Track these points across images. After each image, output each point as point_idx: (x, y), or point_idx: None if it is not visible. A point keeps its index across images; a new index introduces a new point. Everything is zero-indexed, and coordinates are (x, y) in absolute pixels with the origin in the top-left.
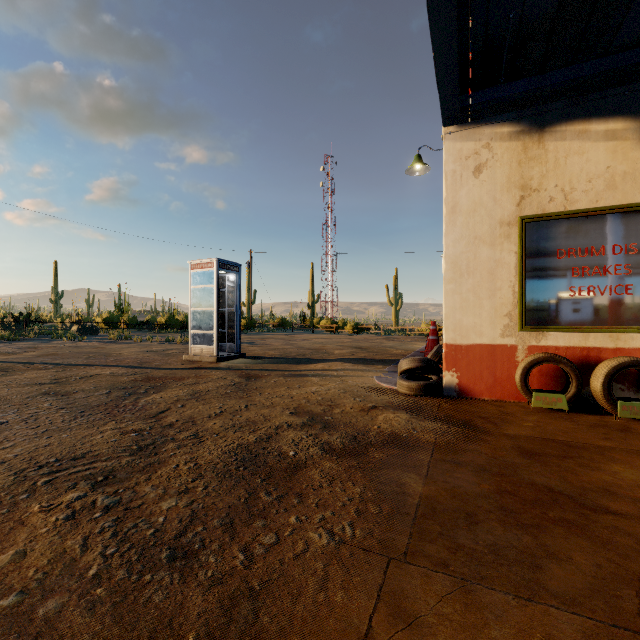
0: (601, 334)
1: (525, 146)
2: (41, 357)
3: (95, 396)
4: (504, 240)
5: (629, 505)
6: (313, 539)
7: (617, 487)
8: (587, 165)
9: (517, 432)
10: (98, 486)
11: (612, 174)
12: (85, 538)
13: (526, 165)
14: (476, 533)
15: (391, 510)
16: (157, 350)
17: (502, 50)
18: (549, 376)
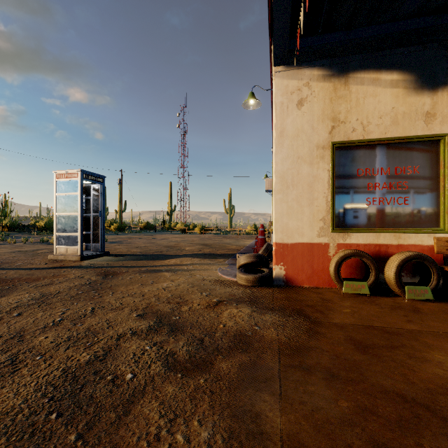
0: (388, 234)
1: (335, 87)
2: None
3: None
4: (320, 160)
5: None
6: None
7: None
8: (379, 105)
9: (342, 320)
10: None
11: (396, 113)
12: None
13: (336, 102)
14: None
15: None
16: (27, 250)
17: None
18: (352, 267)
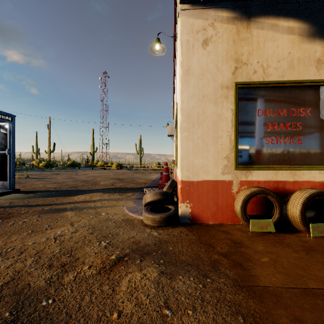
0: (285, 171)
1: (238, 29)
2: None
3: None
4: (224, 99)
5: None
6: None
7: None
8: (277, 49)
9: (270, 280)
10: None
11: (292, 58)
12: None
13: (239, 44)
14: None
15: None
16: None
17: None
18: (254, 203)
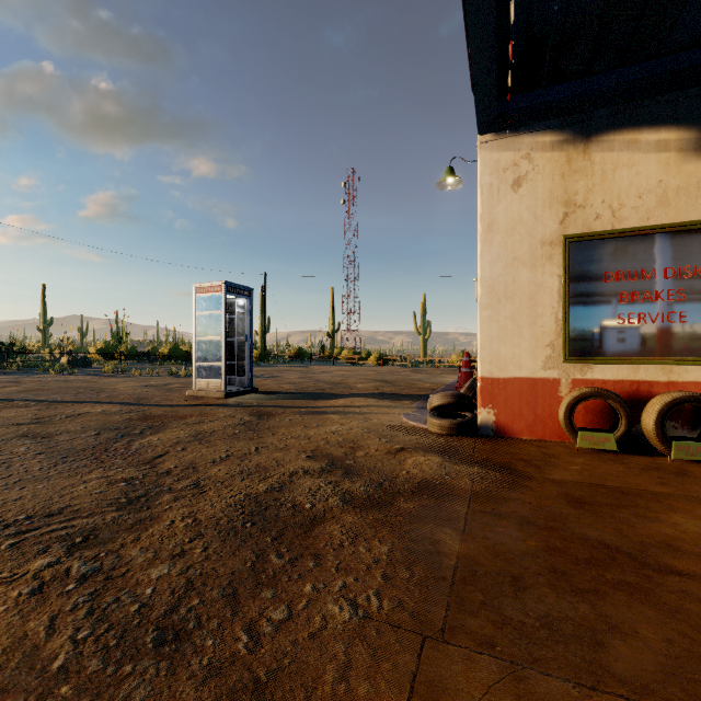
0: (652, 366)
1: (569, 157)
2: (23, 393)
3: (81, 438)
4: (546, 262)
5: (696, 563)
6: (332, 613)
7: (680, 541)
8: (637, 179)
9: (563, 477)
10: (75, 549)
11: (664, 189)
12: (53, 618)
13: (570, 178)
14: (525, 602)
15: (424, 574)
16: (158, 384)
17: (545, 48)
18: (595, 413)
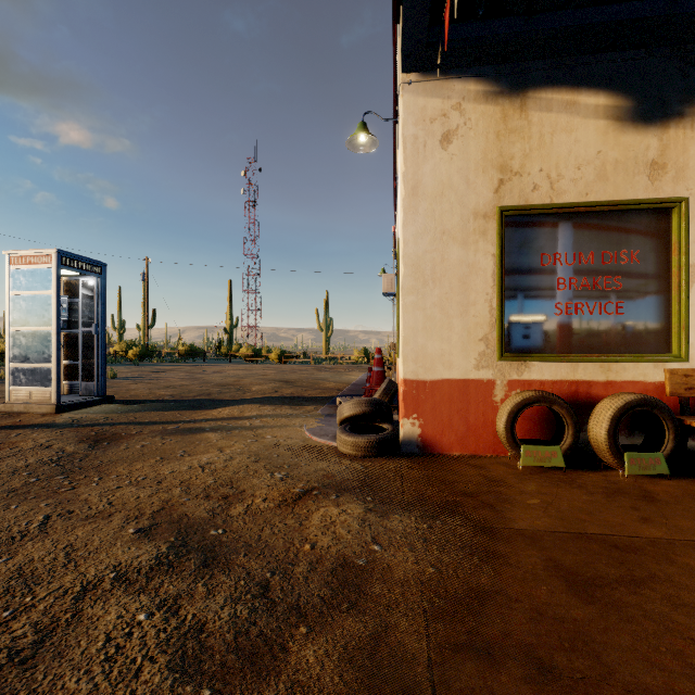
0: (591, 364)
1: (505, 113)
2: None
3: None
4: (479, 237)
5: None
6: None
7: None
8: (576, 147)
9: (531, 523)
10: None
11: (603, 161)
12: None
13: (506, 139)
14: None
15: None
16: None
17: None
18: (533, 420)
